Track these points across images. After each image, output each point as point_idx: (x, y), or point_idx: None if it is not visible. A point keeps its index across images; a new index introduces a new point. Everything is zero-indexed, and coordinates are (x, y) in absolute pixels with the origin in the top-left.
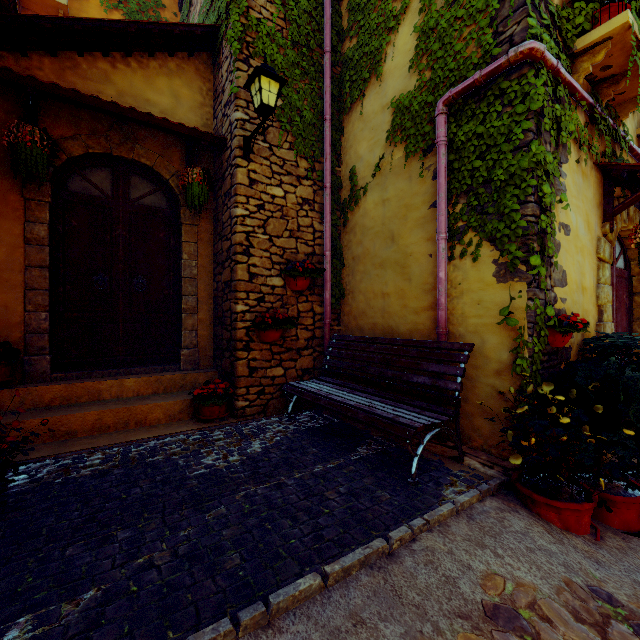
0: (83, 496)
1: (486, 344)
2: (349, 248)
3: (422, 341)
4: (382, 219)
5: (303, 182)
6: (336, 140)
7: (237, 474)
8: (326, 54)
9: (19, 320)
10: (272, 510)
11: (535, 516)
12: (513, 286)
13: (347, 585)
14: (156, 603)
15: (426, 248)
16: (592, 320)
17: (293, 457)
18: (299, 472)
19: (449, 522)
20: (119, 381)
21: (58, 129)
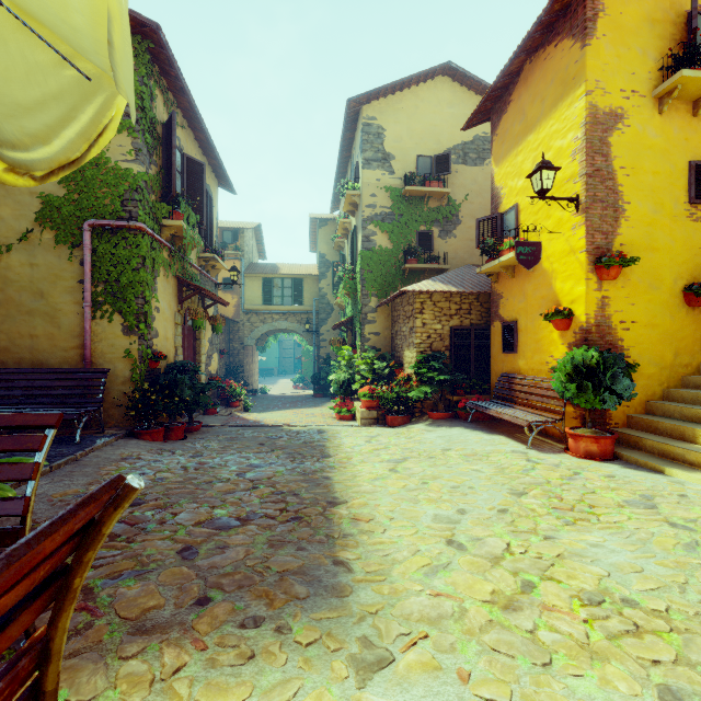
0: None
1: (117, 368)
2: None
3: (74, 369)
4: (30, 278)
5: None
6: None
7: None
8: None
9: None
10: None
11: (142, 440)
12: (132, 338)
13: (62, 469)
14: None
15: (75, 308)
16: (172, 354)
17: None
18: None
19: (103, 448)
20: None
21: None
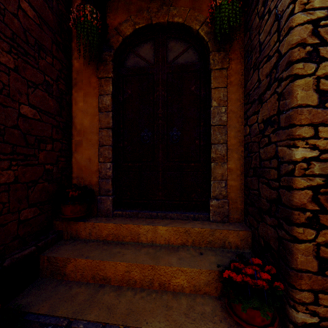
0: None
1: None
2: None
3: None
4: None
5: None
6: None
7: None
8: None
9: (96, 169)
10: None
11: None
12: None
13: None
14: None
15: None
16: None
17: None
18: None
19: None
20: (153, 227)
21: (117, 19)
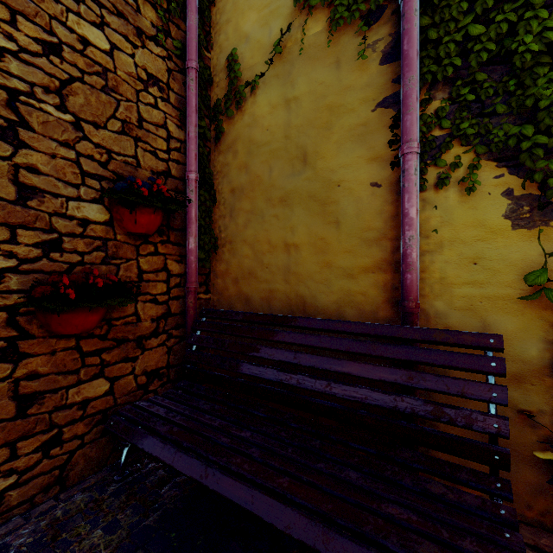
0: None
1: (492, 330)
2: (225, 175)
3: (385, 326)
4: (285, 129)
5: (149, 45)
6: (204, 4)
7: None
8: None
9: None
10: None
11: None
12: (548, 234)
13: None
14: None
15: (368, 173)
16: None
17: None
18: None
19: None
20: None
21: None
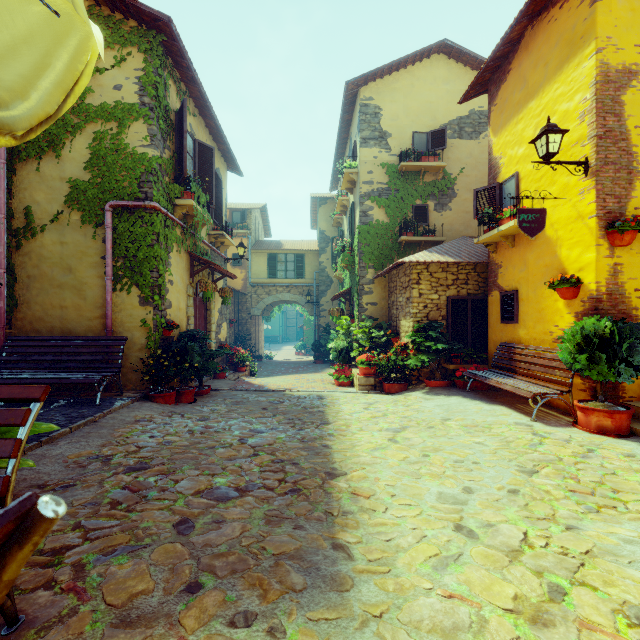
0: None
1: (135, 336)
2: (24, 268)
3: (97, 336)
4: (61, 255)
5: None
6: (9, 178)
7: None
8: None
9: None
10: None
11: (155, 402)
12: (148, 309)
13: (81, 430)
14: None
15: (98, 282)
16: (185, 323)
17: None
18: None
19: (119, 410)
20: None
21: None
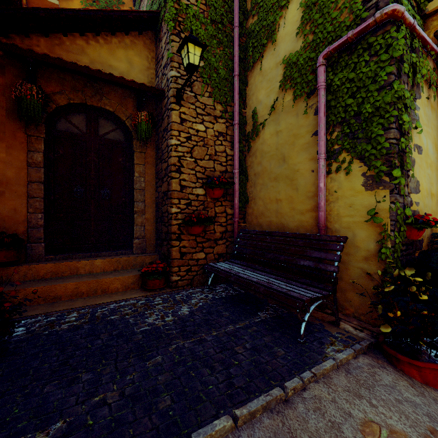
0: (61, 345)
1: (356, 237)
2: (252, 167)
3: (307, 234)
4: (276, 145)
5: (219, 120)
6: (242, 90)
7: (170, 331)
8: (235, 28)
9: (24, 219)
10: (195, 360)
11: (399, 372)
12: (378, 193)
13: (253, 426)
14: (105, 436)
15: (309, 166)
16: None
17: (211, 319)
18: (216, 330)
19: (331, 375)
20: (91, 261)
21: (50, 87)
